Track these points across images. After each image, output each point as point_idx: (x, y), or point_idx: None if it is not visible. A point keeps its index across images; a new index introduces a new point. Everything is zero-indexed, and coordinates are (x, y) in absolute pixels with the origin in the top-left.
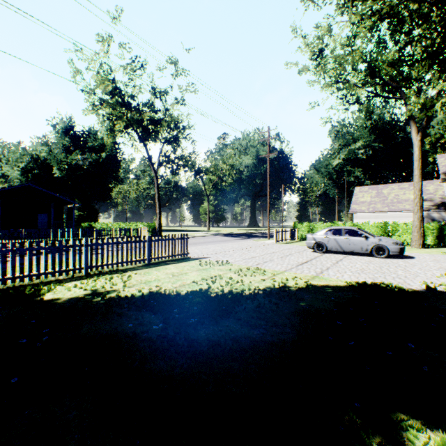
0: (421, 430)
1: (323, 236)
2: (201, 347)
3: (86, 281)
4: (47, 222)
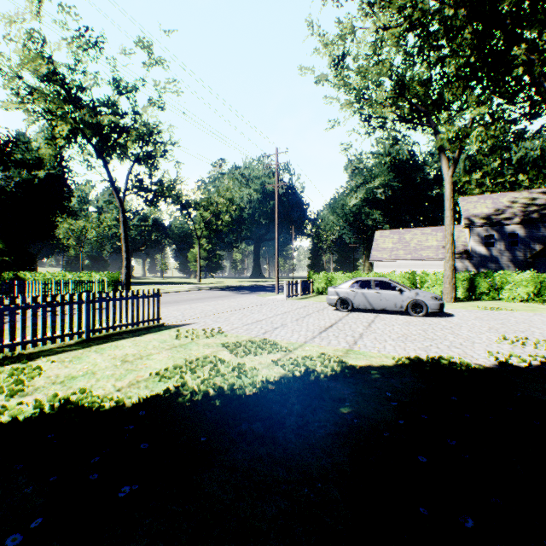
0: None
1: (349, 290)
2: None
3: None
4: None
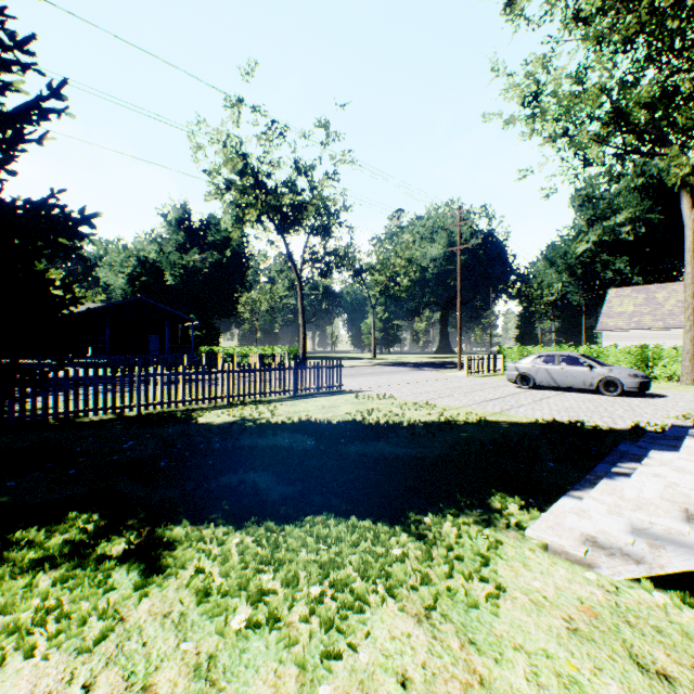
0: (505, 497)
1: (530, 365)
2: (349, 456)
3: (230, 409)
4: (159, 346)
